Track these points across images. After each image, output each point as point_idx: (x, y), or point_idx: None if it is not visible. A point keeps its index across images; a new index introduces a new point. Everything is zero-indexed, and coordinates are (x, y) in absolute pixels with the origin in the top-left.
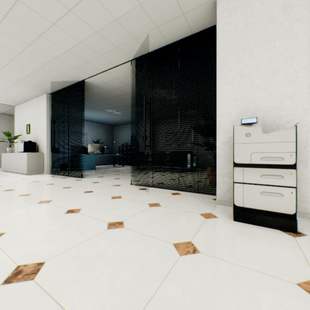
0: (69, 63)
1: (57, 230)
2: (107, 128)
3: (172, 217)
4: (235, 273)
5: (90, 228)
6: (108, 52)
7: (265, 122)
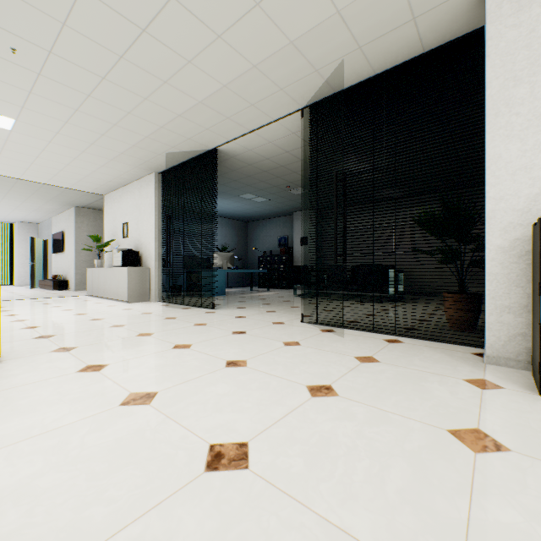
0: (198, 121)
1: (233, 394)
2: (238, 226)
3: (413, 382)
4: None
5: (283, 394)
6: (265, 99)
7: None
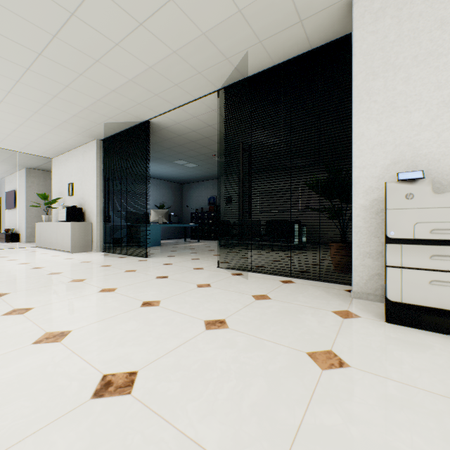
0: (131, 97)
1: (139, 330)
2: (175, 187)
3: (292, 315)
4: (412, 397)
5: (183, 328)
6: (187, 80)
7: (431, 177)
